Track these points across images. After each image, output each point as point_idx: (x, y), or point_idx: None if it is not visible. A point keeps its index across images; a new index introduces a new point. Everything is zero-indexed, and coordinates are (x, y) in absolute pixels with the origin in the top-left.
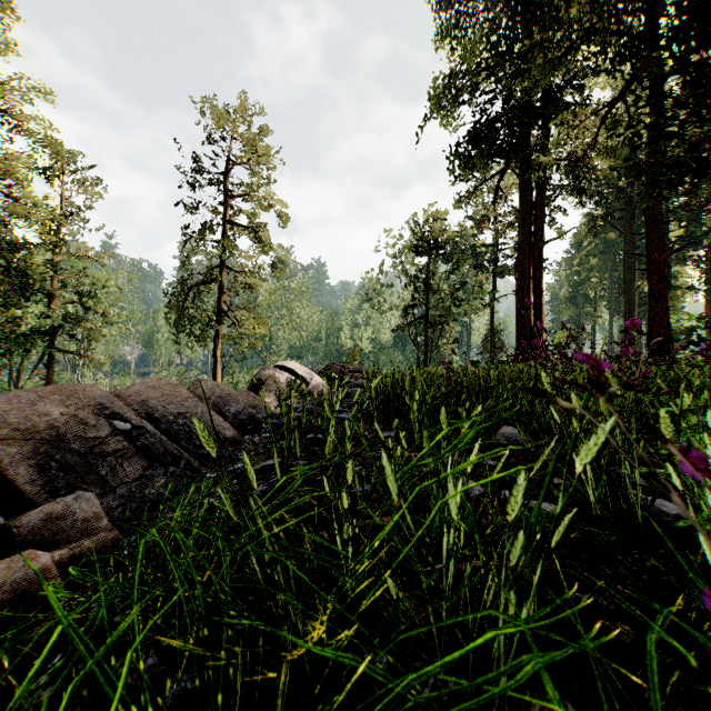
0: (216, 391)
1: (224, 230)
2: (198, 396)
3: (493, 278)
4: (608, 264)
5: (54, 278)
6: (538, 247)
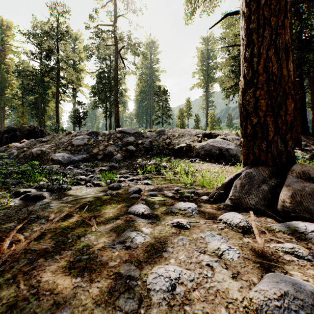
0: None
1: None
2: None
3: None
4: None
5: None
6: (4, 119)
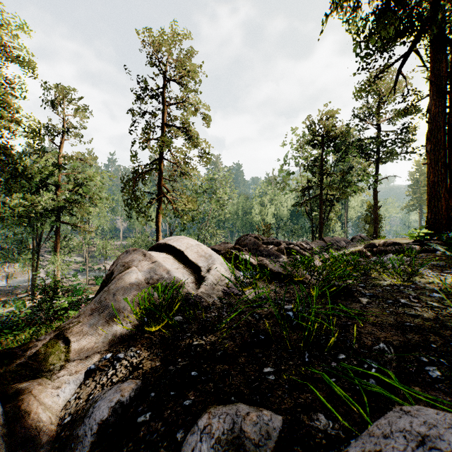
0: None
1: (164, 131)
2: None
3: (377, 163)
4: None
5: (60, 174)
6: None
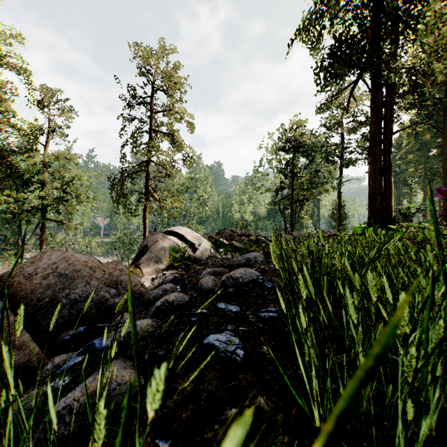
0: (61, 266)
1: (151, 136)
2: (26, 274)
3: (340, 168)
4: (422, 158)
5: (45, 172)
6: (388, 136)
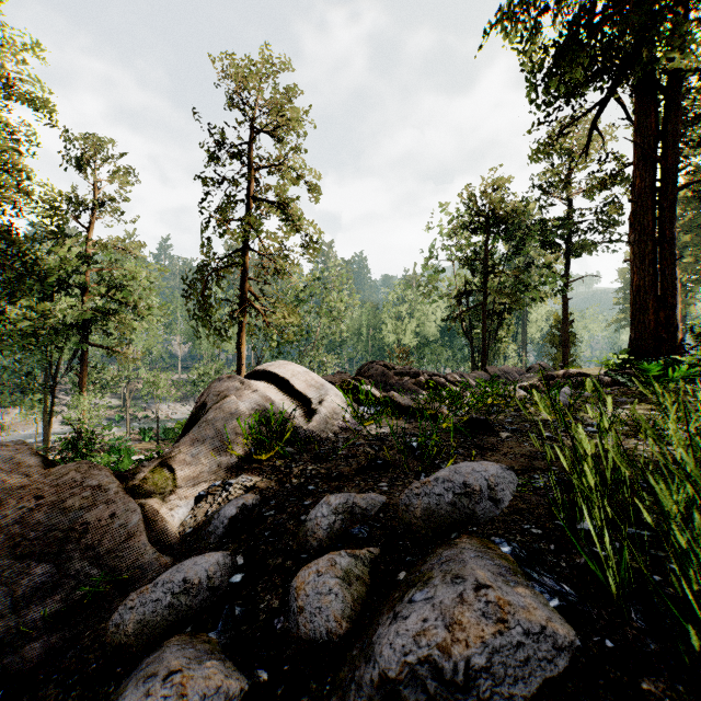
0: None
1: (250, 208)
2: None
3: (567, 257)
4: None
5: (87, 271)
6: (668, 194)
